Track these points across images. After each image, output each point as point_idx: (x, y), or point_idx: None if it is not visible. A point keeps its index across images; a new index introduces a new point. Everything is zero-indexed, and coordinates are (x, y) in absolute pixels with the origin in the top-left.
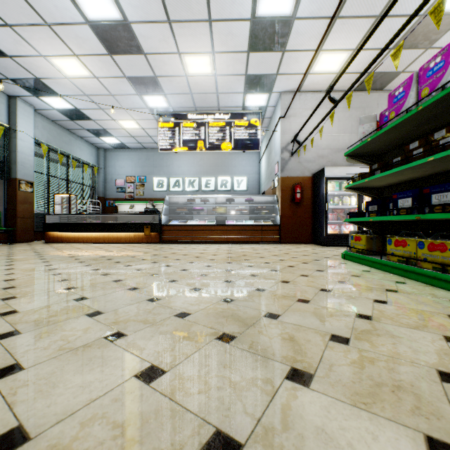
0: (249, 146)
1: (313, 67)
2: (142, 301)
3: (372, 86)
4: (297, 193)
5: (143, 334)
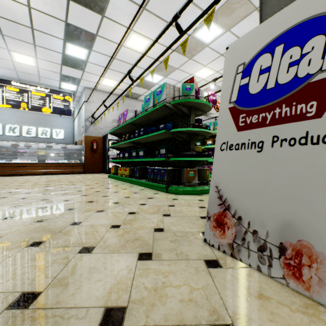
0: (64, 113)
1: (101, 82)
2: (5, 193)
3: (132, 97)
4: (94, 145)
5: (15, 196)
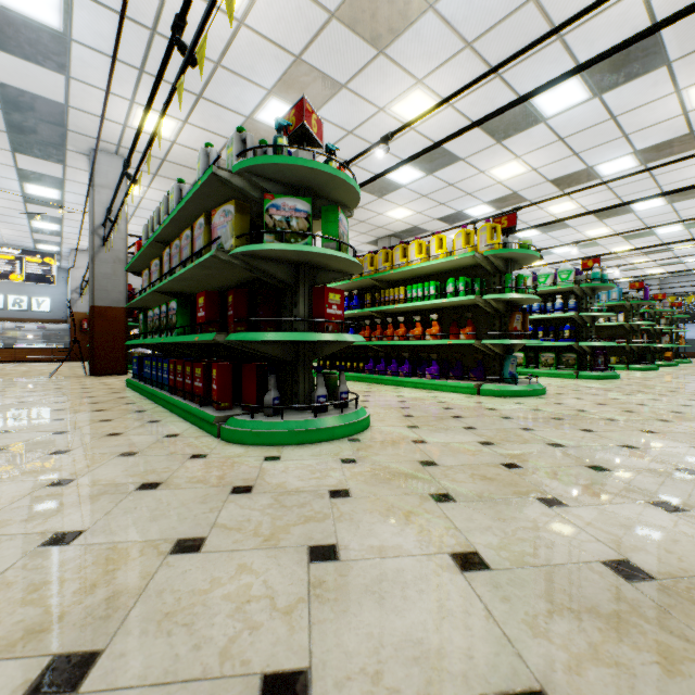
0: (44, 280)
1: None
2: None
3: None
4: (85, 325)
5: None
